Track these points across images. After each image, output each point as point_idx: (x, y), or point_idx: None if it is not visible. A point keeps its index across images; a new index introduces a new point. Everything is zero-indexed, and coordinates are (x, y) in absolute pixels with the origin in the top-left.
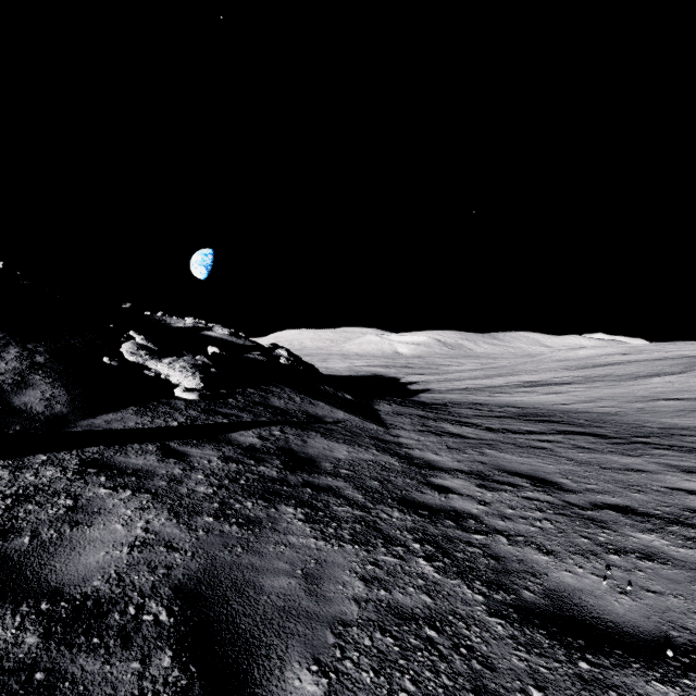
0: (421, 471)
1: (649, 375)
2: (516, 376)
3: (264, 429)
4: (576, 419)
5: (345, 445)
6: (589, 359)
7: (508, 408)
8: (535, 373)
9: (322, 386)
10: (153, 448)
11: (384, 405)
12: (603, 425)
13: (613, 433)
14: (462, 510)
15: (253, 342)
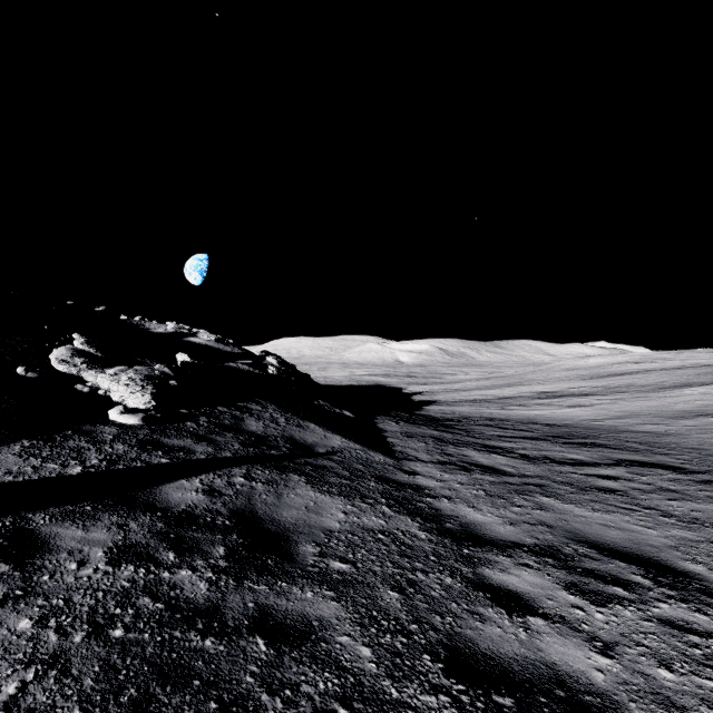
0: (462, 549)
1: (678, 386)
2: (527, 386)
3: (221, 472)
4: (626, 441)
5: (340, 498)
6: (601, 368)
7: (534, 425)
8: (547, 383)
9: (316, 401)
10: None
11: (390, 422)
12: (666, 451)
13: (689, 464)
14: (574, 678)
15: (243, 349)
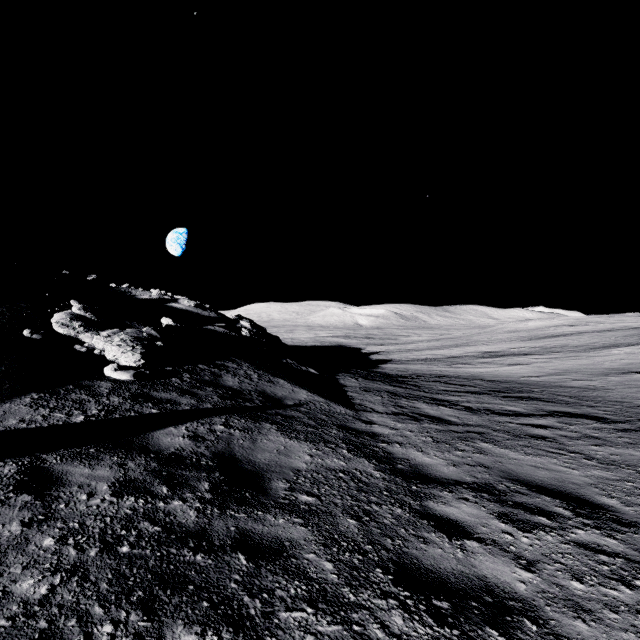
0: (411, 486)
1: (607, 346)
2: (472, 347)
3: (204, 421)
4: (558, 395)
5: (307, 443)
6: (539, 330)
7: (477, 381)
8: (491, 344)
9: (284, 359)
10: (10, 470)
11: (350, 379)
12: (592, 404)
13: (612, 415)
14: (501, 587)
15: (219, 313)
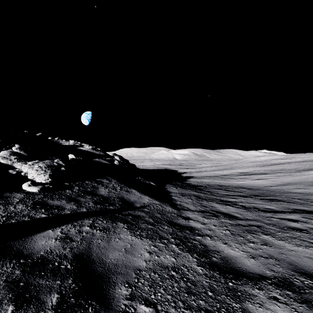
0: (227, 283)
1: (306, 169)
2: (234, 170)
3: (76, 223)
4: (292, 198)
5: (147, 240)
6: (267, 161)
7: (242, 189)
8: (243, 168)
9: (137, 177)
10: None
11: (173, 188)
12: None
13: None
14: None
15: (104, 152)
